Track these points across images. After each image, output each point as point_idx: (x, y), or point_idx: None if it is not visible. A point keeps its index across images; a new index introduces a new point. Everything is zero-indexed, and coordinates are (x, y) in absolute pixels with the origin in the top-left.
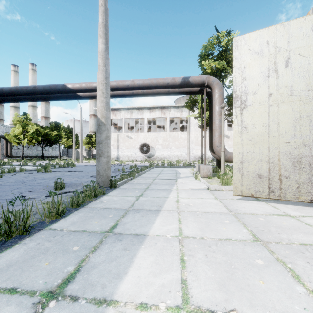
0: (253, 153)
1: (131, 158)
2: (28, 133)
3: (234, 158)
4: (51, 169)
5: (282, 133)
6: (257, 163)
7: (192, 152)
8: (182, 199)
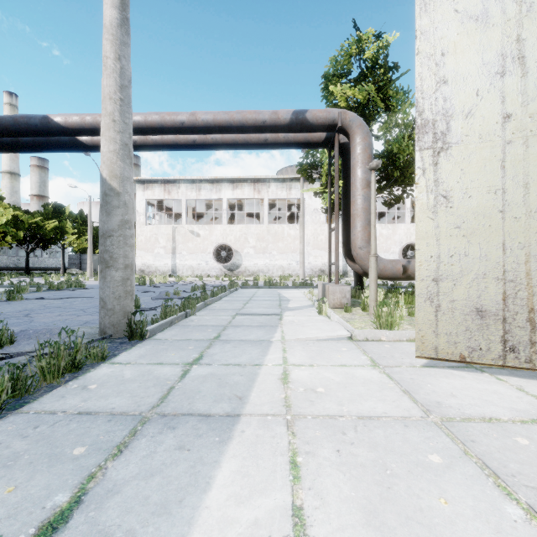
0: (465, 258)
1: (198, 271)
2: None
3: (418, 270)
4: (28, 295)
5: (536, 210)
6: (473, 282)
7: (309, 261)
8: (295, 371)
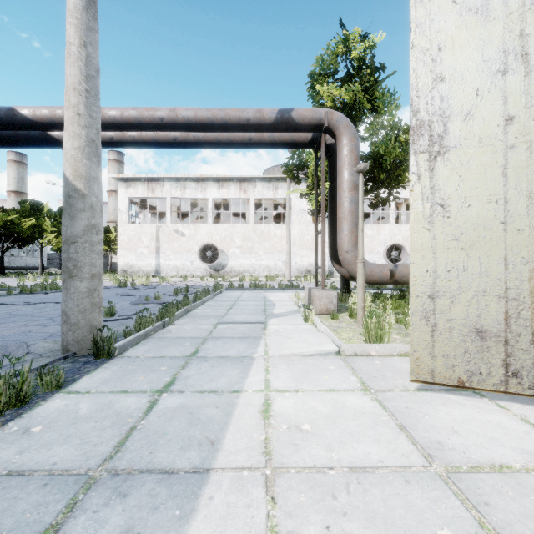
0: (463, 274)
1: (183, 271)
2: None
3: (413, 286)
4: None
5: None
6: (473, 299)
7: (295, 261)
8: (278, 400)
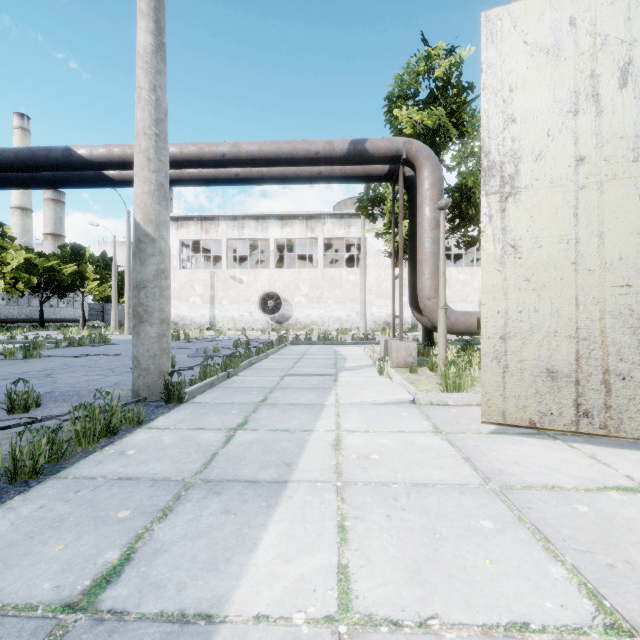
0: (535, 314)
1: (241, 323)
2: (6, 267)
3: (484, 327)
4: (46, 351)
5: (612, 262)
6: (544, 340)
7: (371, 312)
8: (349, 437)
